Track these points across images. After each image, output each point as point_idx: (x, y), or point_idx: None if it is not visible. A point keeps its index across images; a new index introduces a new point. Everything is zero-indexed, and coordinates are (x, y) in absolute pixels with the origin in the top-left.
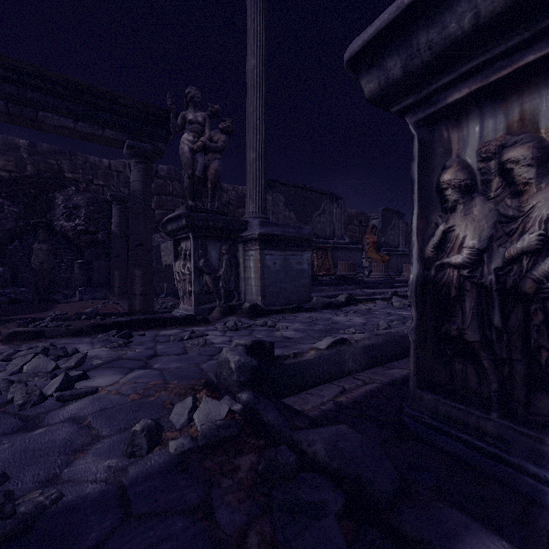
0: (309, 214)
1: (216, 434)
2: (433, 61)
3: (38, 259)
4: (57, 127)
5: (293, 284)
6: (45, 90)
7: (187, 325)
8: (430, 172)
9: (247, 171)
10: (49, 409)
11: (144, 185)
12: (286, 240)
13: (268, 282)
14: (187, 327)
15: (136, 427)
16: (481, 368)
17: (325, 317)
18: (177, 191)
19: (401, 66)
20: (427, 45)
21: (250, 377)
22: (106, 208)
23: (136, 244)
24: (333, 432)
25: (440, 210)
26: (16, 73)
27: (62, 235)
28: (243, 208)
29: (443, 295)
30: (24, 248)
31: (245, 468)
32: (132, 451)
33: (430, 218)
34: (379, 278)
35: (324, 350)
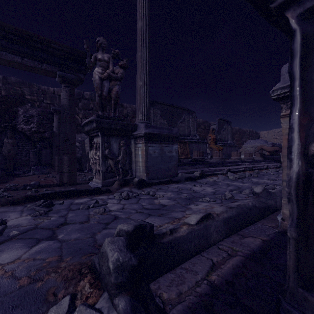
0: (175, 121)
1: None
2: None
3: (6, 149)
4: (10, 61)
5: (166, 165)
6: (0, 36)
7: (95, 194)
8: None
9: (137, 93)
10: None
11: (70, 101)
12: (161, 137)
13: (150, 164)
14: (95, 196)
15: None
16: None
17: (187, 187)
18: (95, 107)
19: None
20: None
21: (129, 277)
22: (50, 117)
23: (64, 140)
24: None
25: None
26: None
27: (23, 134)
28: (135, 118)
29: None
30: None
31: None
32: None
33: None
34: (218, 160)
35: (194, 225)
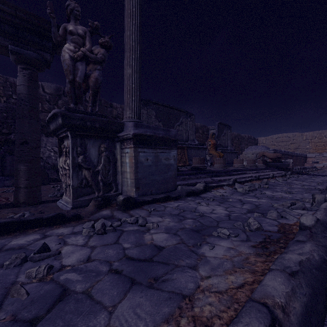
0: (172, 124)
1: None
2: None
3: None
4: None
5: (162, 176)
6: None
7: (54, 225)
8: None
9: (125, 83)
10: None
11: (29, 89)
12: (156, 140)
13: (142, 175)
14: (52, 228)
15: None
16: None
17: (191, 207)
18: None
19: None
20: None
21: None
22: None
23: (21, 142)
24: None
25: None
26: None
27: None
28: None
29: None
30: None
31: None
32: None
33: None
34: (220, 168)
35: None
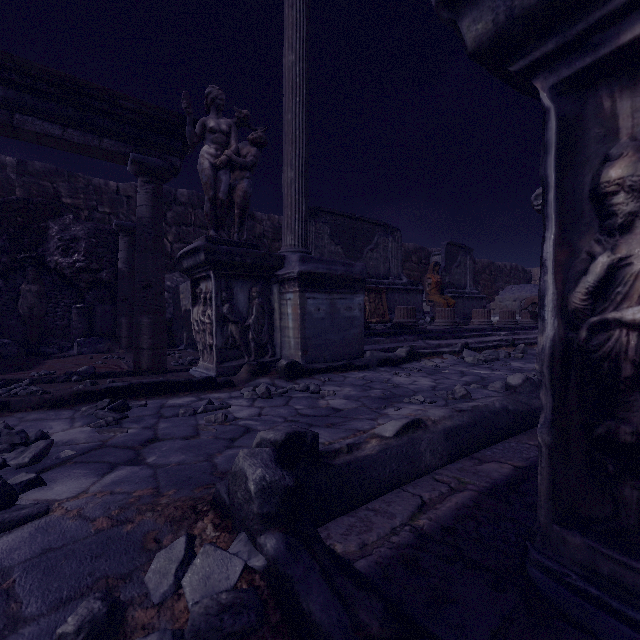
0: (359, 248)
1: (217, 627)
2: None
3: (26, 303)
4: (40, 135)
5: (342, 335)
6: (22, 87)
7: (205, 390)
8: (577, 169)
9: (284, 193)
10: None
11: (154, 211)
12: (332, 280)
13: (311, 333)
14: (205, 393)
15: (67, 626)
16: None
17: (382, 378)
18: (200, 221)
19: None
20: None
21: (281, 505)
22: (112, 240)
23: (144, 285)
24: None
25: (597, 231)
26: None
27: (57, 274)
28: (280, 241)
29: (604, 373)
30: (10, 289)
31: None
32: None
33: (577, 244)
34: (444, 326)
35: (391, 439)
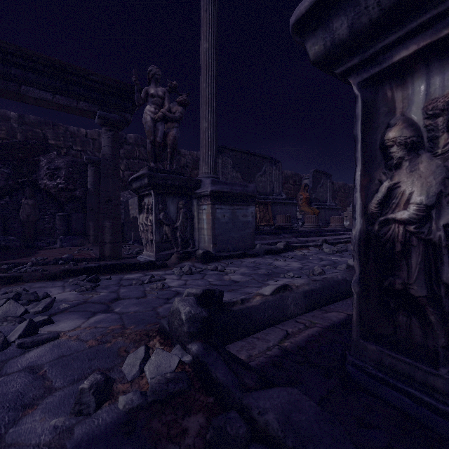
0: (252, 174)
1: (165, 389)
2: (382, 17)
3: (25, 212)
4: (38, 99)
5: (240, 233)
6: (26, 67)
7: (148, 269)
8: (373, 131)
9: (200, 137)
10: (9, 357)
11: (113, 150)
12: (233, 196)
13: (219, 232)
14: (148, 271)
15: (84, 385)
16: (427, 322)
17: (267, 262)
18: (142, 156)
19: (347, 25)
20: (376, 1)
21: (200, 327)
22: (83, 169)
23: (106, 200)
24: (285, 399)
25: (384, 167)
26: (1, 52)
27: (46, 192)
28: (197, 169)
29: (387, 250)
30: (14, 203)
31: (193, 432)
32: (79, 409)
33: (373, 175)
34: (311, 228)
35: (269, 296)
